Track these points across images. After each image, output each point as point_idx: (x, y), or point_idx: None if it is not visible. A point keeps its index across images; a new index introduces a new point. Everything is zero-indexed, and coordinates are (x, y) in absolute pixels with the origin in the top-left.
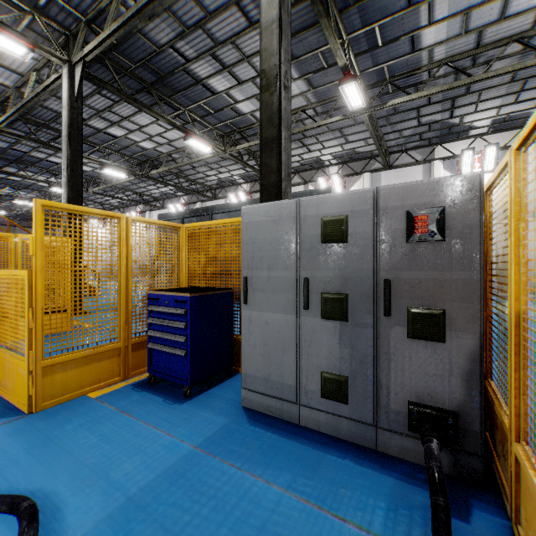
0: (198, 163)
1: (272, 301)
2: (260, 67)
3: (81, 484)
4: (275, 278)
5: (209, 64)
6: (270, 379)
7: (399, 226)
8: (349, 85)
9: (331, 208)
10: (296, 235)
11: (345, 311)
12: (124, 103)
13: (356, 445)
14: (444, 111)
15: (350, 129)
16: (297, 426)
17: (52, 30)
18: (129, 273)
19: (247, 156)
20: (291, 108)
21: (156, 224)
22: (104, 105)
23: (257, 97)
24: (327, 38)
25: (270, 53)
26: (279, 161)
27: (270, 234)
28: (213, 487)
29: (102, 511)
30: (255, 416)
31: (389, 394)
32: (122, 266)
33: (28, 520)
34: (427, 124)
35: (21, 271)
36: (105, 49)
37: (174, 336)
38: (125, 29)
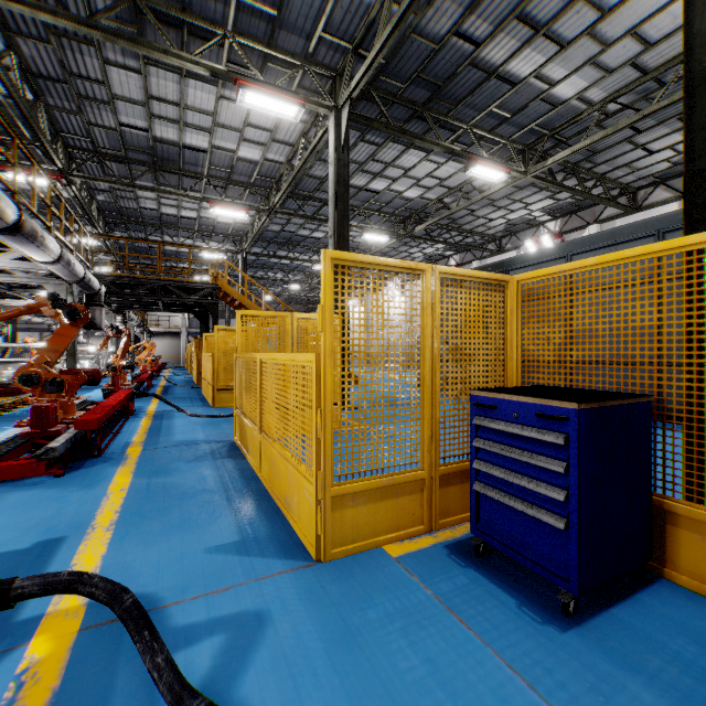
0: (478, 204)
1: None
2: None
3: None
4: None
5: (512, 37)
6: None
7: None
8: None
9: None
10: None
11: None
12: (389, 144)
13: None
14: None
15: None
16: None
17: (319, 79)
18: (435, 359)
19: (560, 174)
20: (667, 56)
21: (472, 279)
22: (367, 154)
23: (593, 62)
24: None
25: None
26: None
27: None
28: None
29: None
30: None
31: None
32: (427, 348)
33: None
34: None
35: (306, 356)
36: (371, 78)
37: (535, 483)
38: (399, 30)
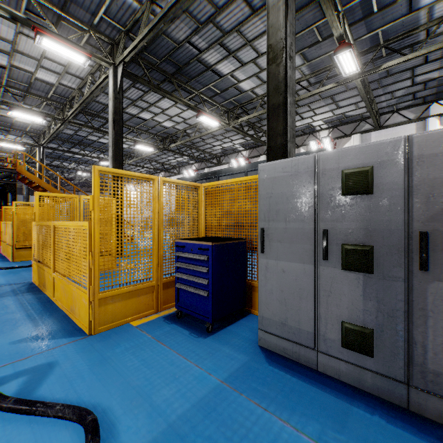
0: (206, 136)
1: (289, 250)
2: (267, 42)
3: (130, 404)
4: (291, 229)
5: (218, 52)
6: (286, 324)
7: (438, 174)
8: (344, 53)
9: (353, 161)
10: (313, 189)
11: (370, 263)
12: (151, 92)
13: (383, 401)
14: (441, 68)
15: (341, 95)
16: (315, 372)
17: (102, 42)
18: (160, 225)
19: (247, 127)
20: None
21: (180, 184)
22: (137, 95)
23: (257, 75)
24: (324, 12)
25: (276, 28)
26: (285, 124)
27: (286, 188)
28: (244, 426)
29: (148, 433)
30: (272, 357)
31: (425, 352)
32: (155, 219)
33: (91, 434)
34: (421, 83)
35: (83, 223)
36: (138, 51)
37: (198, 278)
38: (153, 32)
